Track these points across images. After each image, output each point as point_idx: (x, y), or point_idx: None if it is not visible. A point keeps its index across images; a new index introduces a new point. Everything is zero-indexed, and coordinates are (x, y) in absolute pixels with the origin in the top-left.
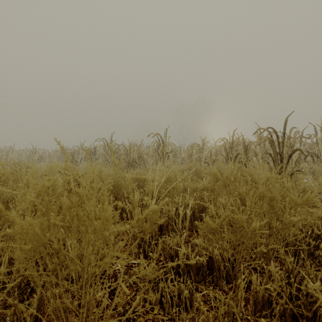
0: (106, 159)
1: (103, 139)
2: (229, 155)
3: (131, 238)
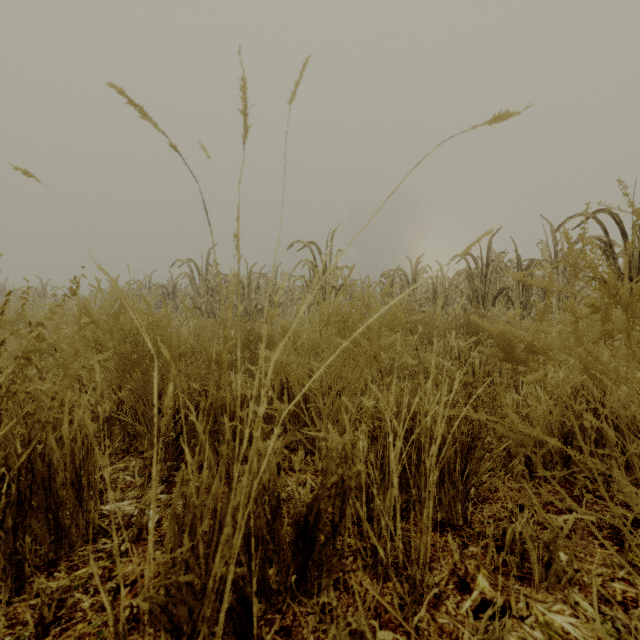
0: (195, 307)
1: (190, 260)
2: (479, 293)
3: (119, 638)
